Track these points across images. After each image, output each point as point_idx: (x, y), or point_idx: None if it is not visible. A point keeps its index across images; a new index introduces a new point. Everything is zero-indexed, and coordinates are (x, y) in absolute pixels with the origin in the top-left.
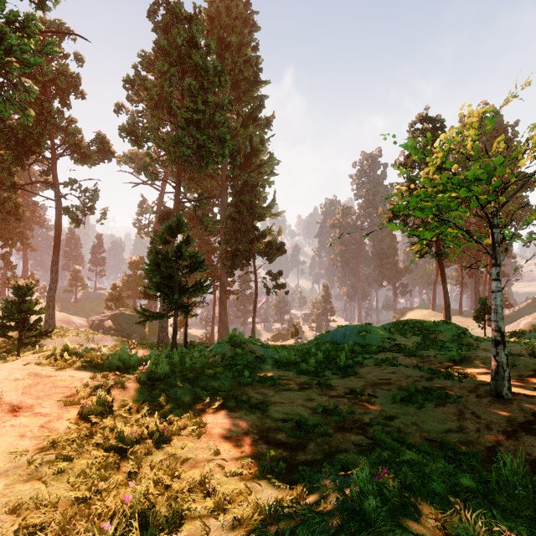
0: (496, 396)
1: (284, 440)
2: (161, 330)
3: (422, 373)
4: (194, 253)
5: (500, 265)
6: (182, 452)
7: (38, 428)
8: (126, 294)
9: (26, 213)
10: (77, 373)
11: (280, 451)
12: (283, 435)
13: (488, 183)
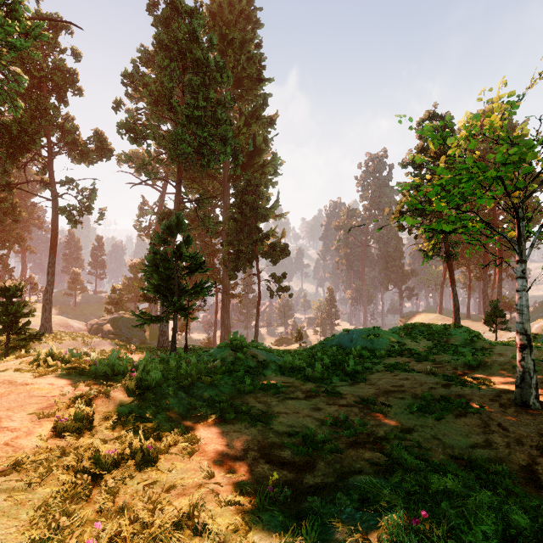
0: (522, 405)
1: (289, 458)
2: (161, 334)
3: (437, 379)
4: (194, 253)
5: (526, 261)
6: (169, 475)
7: (1, 446)
8: (126, 297)
9: (23, 213)
10: (58, 380)
11: (284, 473)
12: (288, 452)
13: (518, 168)
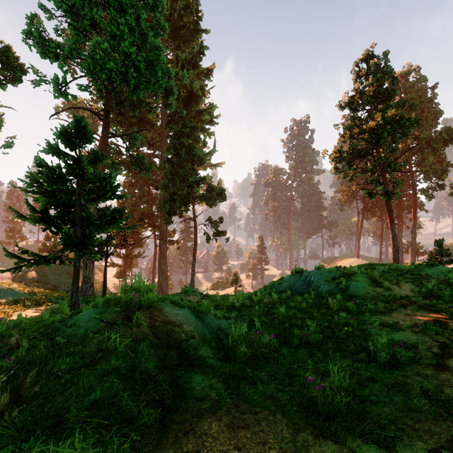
0: None
1: None
2: (84, 280)
3: None
4: (106, 174)
5: None
6: None
7: None
8: None
9: None
10: None
11: None
12: None
13: None
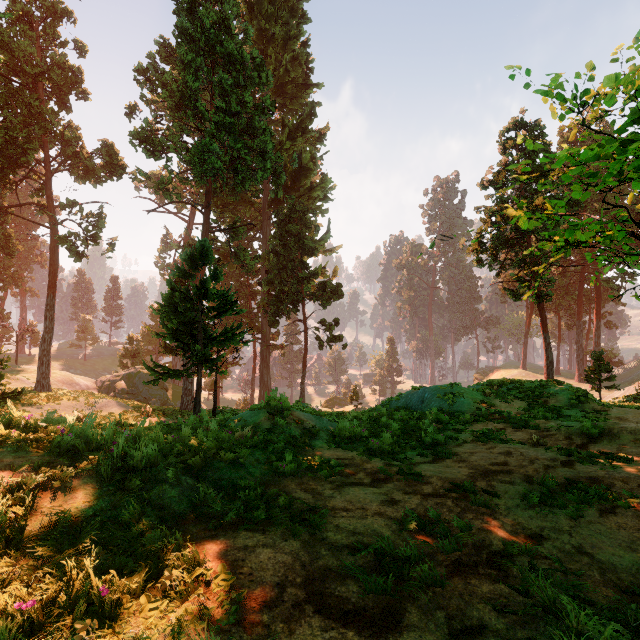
0: None
1: (355, 600)
2: (185, 393)
3: (551, 453)
4: (224, 291)
5: None
6: None
7: None
8: (146, 349)
9: (18, 246)
10: None
11: (349, 636)
12: (353, 586)
13: None
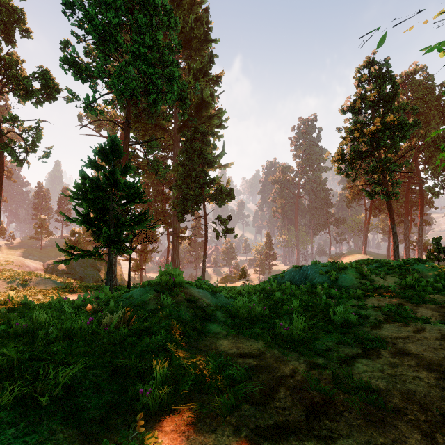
0: None
1: None
2: None
3: None
4: (133, 182)
5: None
6: None
7: None
8: (86, 240)
9: None
10: None
11: None
12: None
13: None
